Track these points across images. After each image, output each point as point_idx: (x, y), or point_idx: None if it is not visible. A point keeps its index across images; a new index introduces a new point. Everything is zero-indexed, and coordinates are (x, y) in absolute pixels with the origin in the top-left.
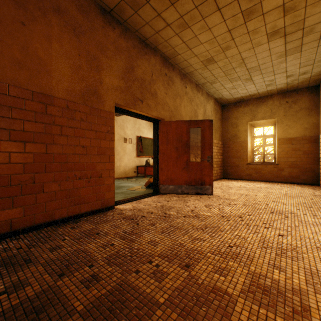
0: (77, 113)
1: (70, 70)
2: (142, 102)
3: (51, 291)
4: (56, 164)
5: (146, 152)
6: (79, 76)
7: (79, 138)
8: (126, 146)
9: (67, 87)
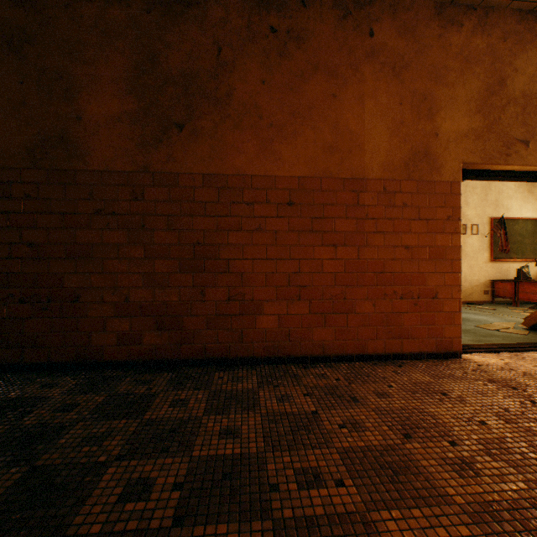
0: (397, 196)
1: (388, 133)
2: (526, 144)
3: (400, 451)
4: (369, 275)
5: (516, 250)
6: (400, 138)
7: (400, 234)
8: (464, 241)
9: (383, 159)
